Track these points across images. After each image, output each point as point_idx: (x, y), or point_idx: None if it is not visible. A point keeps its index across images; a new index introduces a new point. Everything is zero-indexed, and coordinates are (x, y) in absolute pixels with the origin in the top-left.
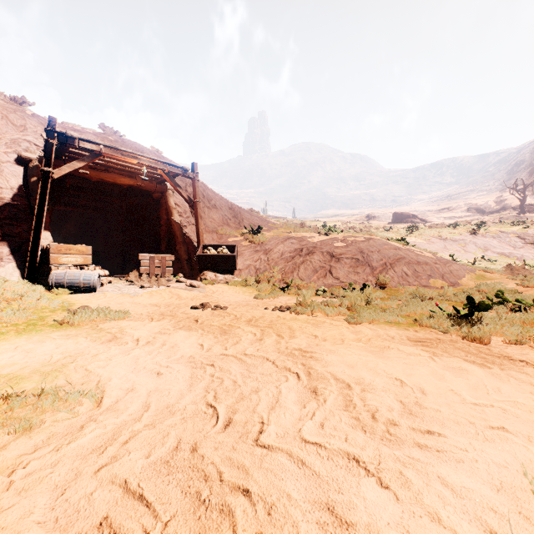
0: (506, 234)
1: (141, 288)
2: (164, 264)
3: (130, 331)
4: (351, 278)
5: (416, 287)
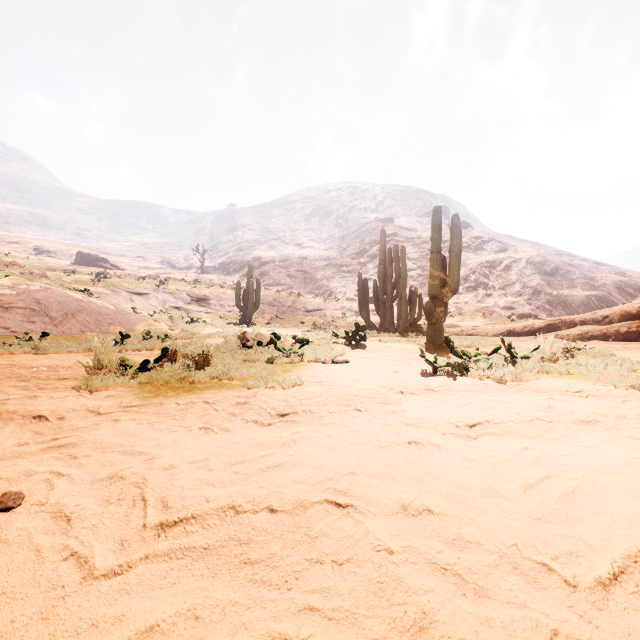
0: (181, 292)
1: None
2: None
3: None
4: (27, 328)
5: (97, 334)
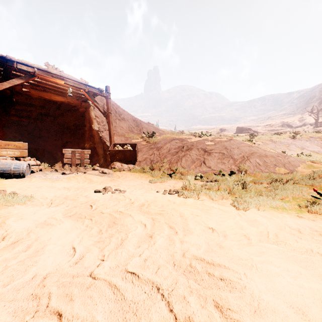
0: (315, 138)
1: (63, 174)
2: (83, 156)
3: (9, 223)
4: (219, 167)
5: (268, 173)
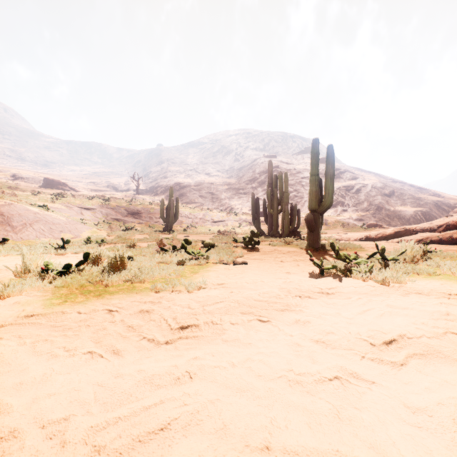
0: (120, 207)
1: None
2: None
3: None
4: None
5: (50, 239)
